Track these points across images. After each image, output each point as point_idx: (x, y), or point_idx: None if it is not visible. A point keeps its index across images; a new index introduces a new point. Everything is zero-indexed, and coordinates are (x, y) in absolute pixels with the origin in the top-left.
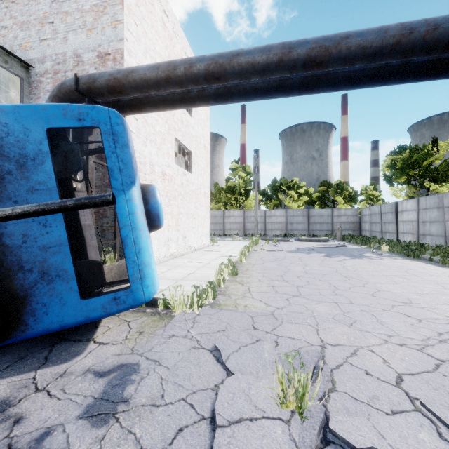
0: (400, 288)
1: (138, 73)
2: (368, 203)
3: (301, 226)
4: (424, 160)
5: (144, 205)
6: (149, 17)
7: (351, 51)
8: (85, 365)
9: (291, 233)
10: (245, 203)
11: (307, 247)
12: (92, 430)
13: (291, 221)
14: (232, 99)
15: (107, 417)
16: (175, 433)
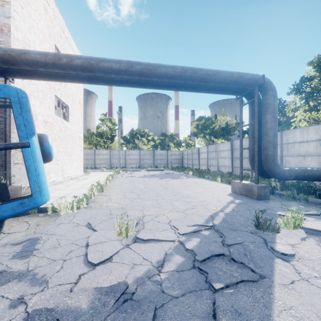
0: (188, 191)
1: (30, 55)
2: (187, 148)
3: (149, 161)
4: (211, 125)
5: (40, 147)
6: (33, 3)
7: (161, 74)
8: (2, 243)
9: (143, 166)
10: (111, 145)
11: (151, 174)
12: (21, 261)
13: (143, 158)
14: (99, 83)
15: (28, 255)
16: (68, 253)
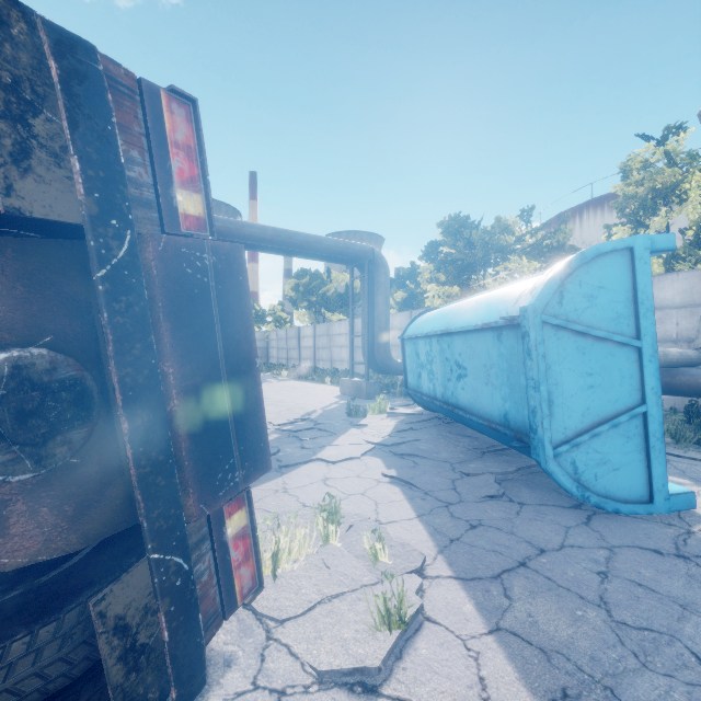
0: (281, 396)
1: None
2: (276, 326)
3: None
4: (320, 288)
5: None
6: None
7: (247, 236)
8: None
9: None
10: None
11: None
12: None
13: None
14: None
15: None
16: None
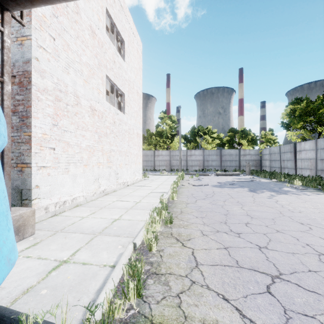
0: None
1: None
2: (267, 145)
3: (215, 163)
4: (318, 108)
5: None
6: None
7: None
8: None
9: (207, 169)
10: (171, 145)
11: (227, 181)
12: None
13: (207, 159)
14: None
15: None
16: None
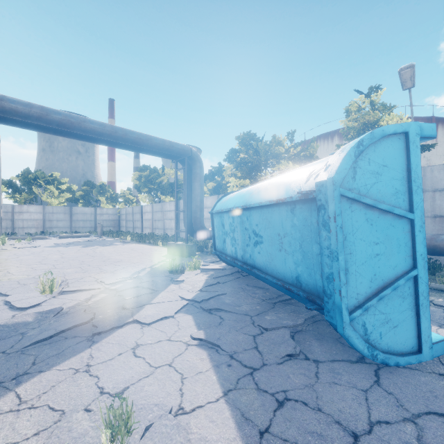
0: (121, 257)
1: None
2: (126, 205)
3: (62, 223)
4: (157, 179)
5: None
6: None
7: (87, 129)
8: None
9: (50, 231)
10: None
11: (68, 242)
12: None
13: (50, 218)
14: None
15: None
16: None
